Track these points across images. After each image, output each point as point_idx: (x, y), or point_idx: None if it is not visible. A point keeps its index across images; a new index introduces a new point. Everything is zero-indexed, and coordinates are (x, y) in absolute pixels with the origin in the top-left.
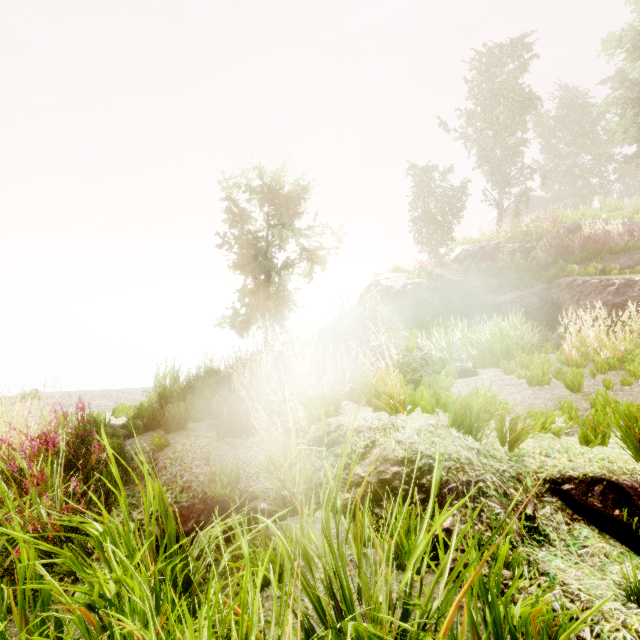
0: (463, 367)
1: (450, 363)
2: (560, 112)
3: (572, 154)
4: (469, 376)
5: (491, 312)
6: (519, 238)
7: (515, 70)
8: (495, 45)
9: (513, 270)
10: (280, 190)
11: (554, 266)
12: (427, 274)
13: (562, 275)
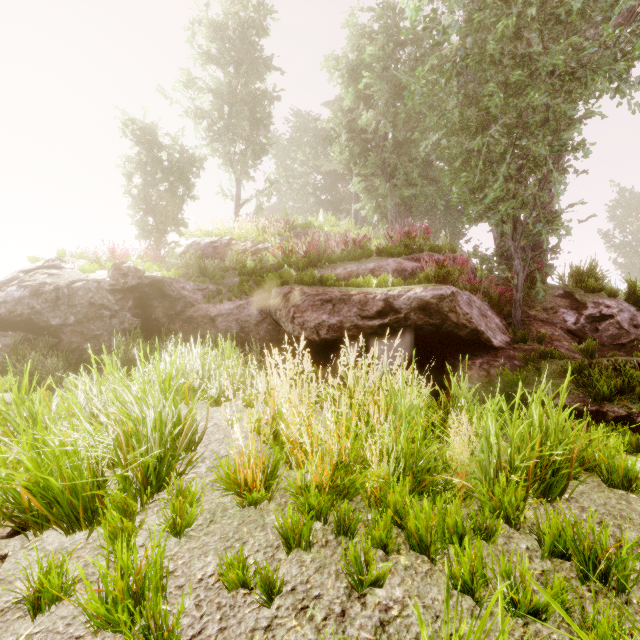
0: None
1: None
2: (297, 130)
3: (306, 173)
4: None
5: (204, 327)
6: (252, 236)
7: None
8: (232, 10)
9: (238, 272)
10: None
11: (279, 271)
12: (113, 265)
13: (281, 282)
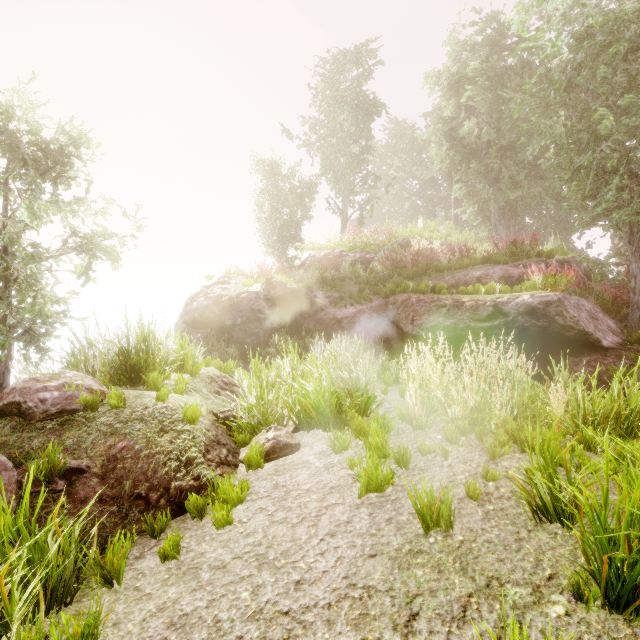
0: (277, 440)
1: (264, 425)
2: (393, 139)
3: (402, 178)
4: (285, 454)
5: (332, 327)
6: (360, 248)
7: (357, 82)
8: (340, 50)
9: (354, 281)
10: (19, 131)
11: (390, 280)
12: (266, 280)
13: (398, 291)
